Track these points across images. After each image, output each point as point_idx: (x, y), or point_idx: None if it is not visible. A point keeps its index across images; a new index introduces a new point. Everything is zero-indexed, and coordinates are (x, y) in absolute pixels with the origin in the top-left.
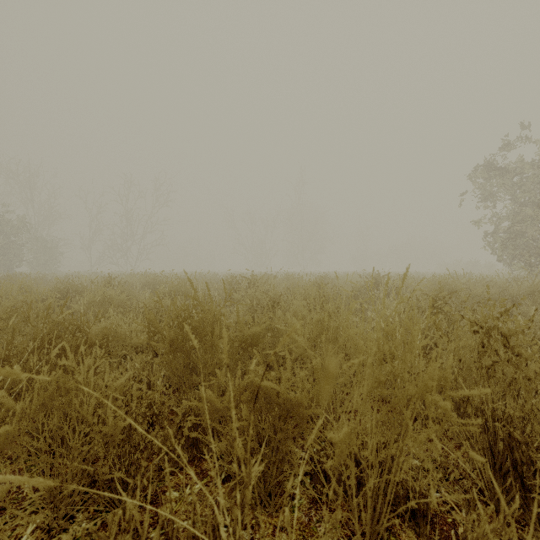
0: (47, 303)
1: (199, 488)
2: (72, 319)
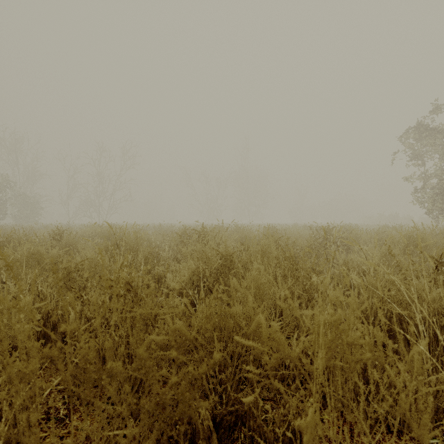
0: None
1: None
2: None
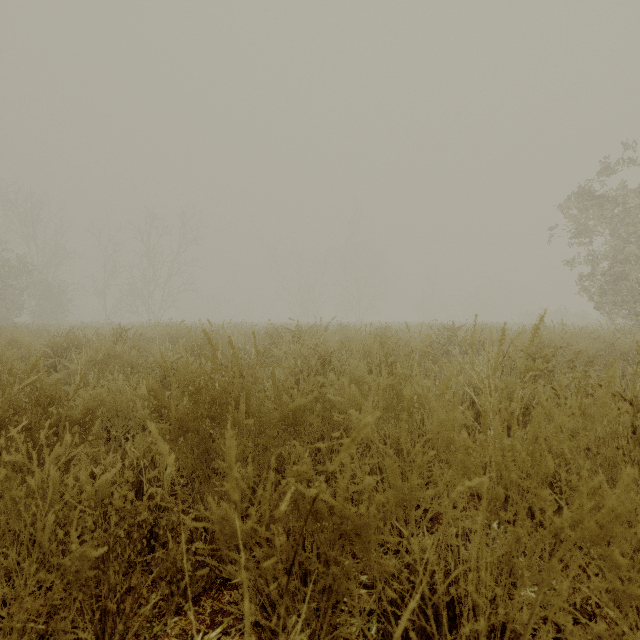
0: (31, 362)
1: (215, 639)
2: (42, 388)
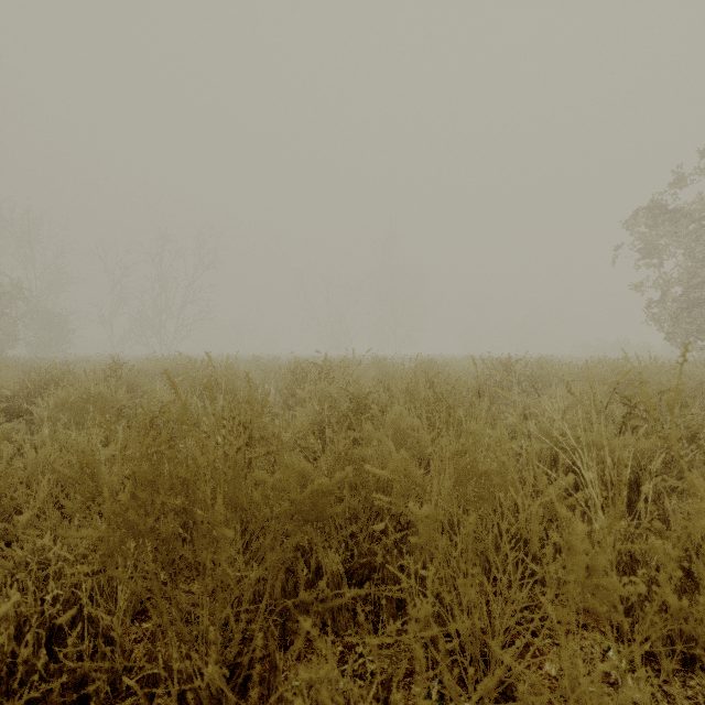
0: None
1: None
2: None
